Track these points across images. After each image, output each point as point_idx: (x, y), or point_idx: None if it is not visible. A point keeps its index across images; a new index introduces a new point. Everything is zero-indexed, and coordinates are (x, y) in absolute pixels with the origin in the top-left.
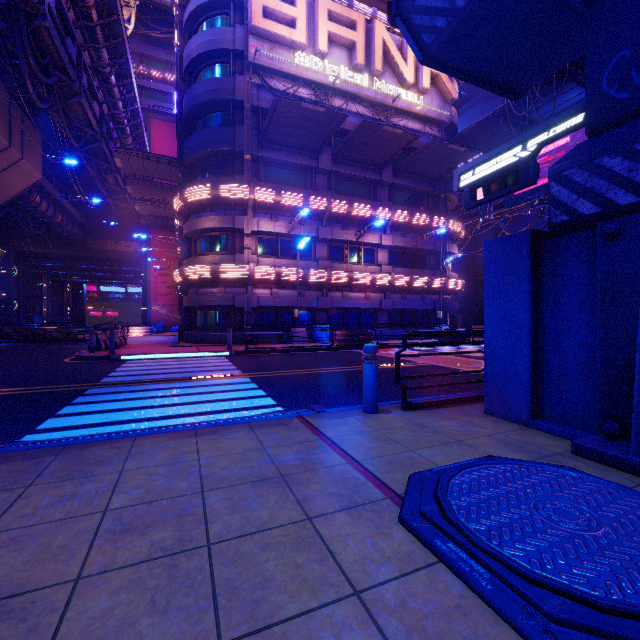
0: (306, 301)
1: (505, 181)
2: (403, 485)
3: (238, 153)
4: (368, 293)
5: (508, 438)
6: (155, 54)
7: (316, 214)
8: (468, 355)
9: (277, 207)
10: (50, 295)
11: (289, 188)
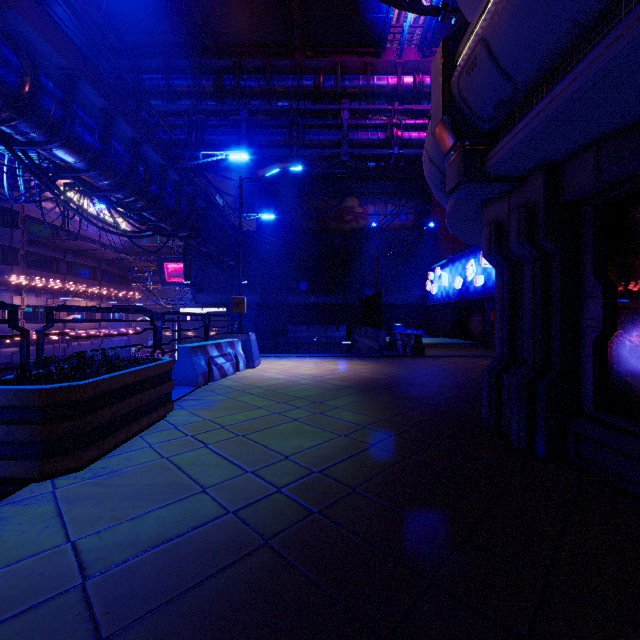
0: (58, 352)
1: (198, 317)
2: None
3: (13, 248)
4: (93, 341)
5: None
6: None
7: (64, 291)
8: None
9: (42, 288)
10: None
11: (47, 273)
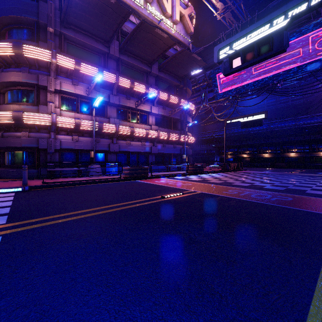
0: (100, 146)
1: (259, 50)
2: None
3: (42, 25)
4: (143, 142)
5: None
6: None
7: (108, 85)
8: (213, 182)
9: (77, 74)
10: None
11: (87, 63)
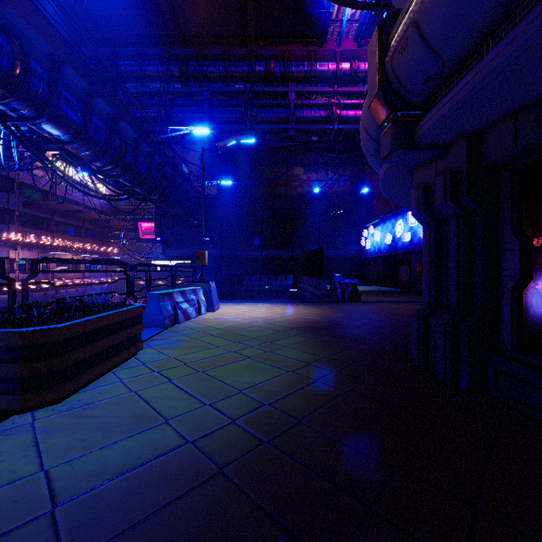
0: (47, 298)
1: (167, 268)
2: None
3: (9, 209)
4: (78, 289)
5: None
6: None
7: (53, 246)
8: None
9: (34, 244)
10: None
11: (38, 231)
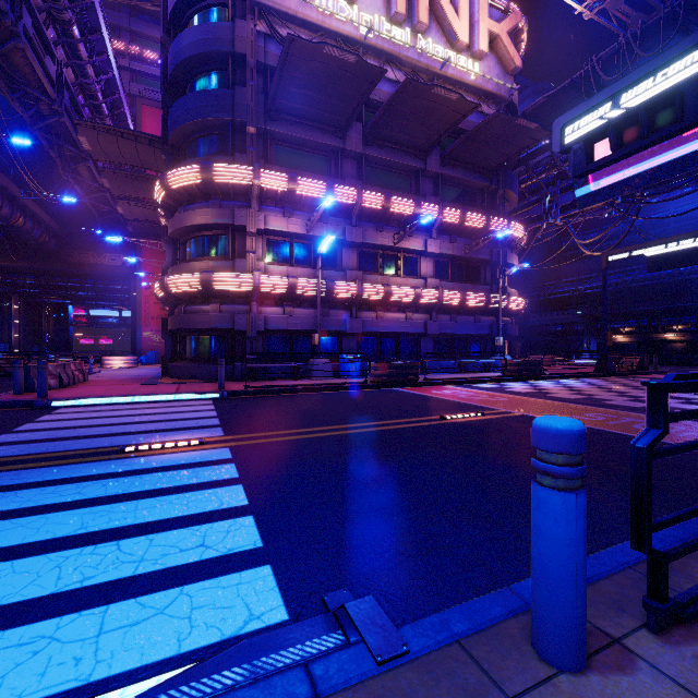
0: (329, 323)
1: (652, 122)
2: None
3: (239, 125)
4: (409, 313)
5: None
6: (149, 32)
7: (343, 210)
8: (559, 397)
9: (291, 198)
10: (23, 319)
11: (307, 174)
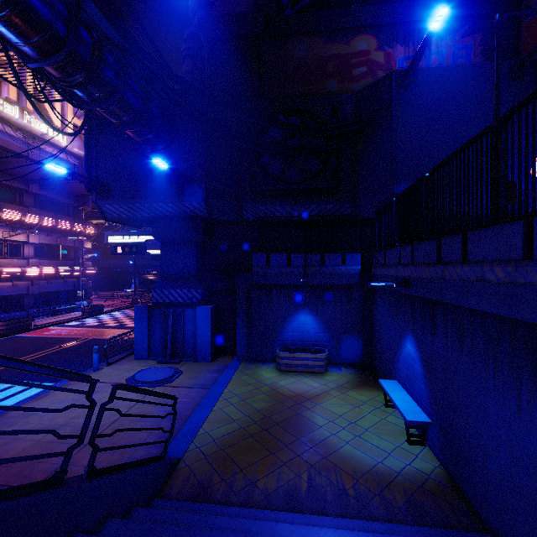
0: None
1: (132, 249)
2: (125, 382)
3: None
4: (16, 282)
5: (143, 364)
6: None
7: None
8: (109, 326)
9: None
10: None
11: None
